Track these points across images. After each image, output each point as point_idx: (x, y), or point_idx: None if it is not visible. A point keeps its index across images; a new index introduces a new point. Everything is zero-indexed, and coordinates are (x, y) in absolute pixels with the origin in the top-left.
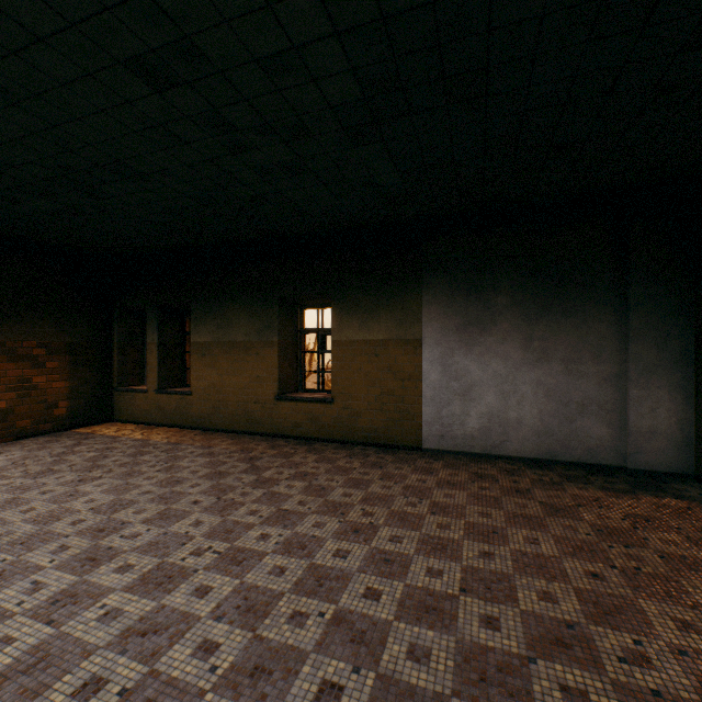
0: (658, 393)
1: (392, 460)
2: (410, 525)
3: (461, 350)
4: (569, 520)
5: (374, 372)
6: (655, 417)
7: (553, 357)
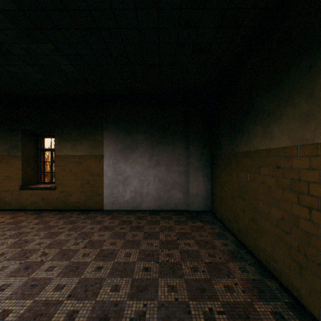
0: (199, 178)
1: (84, 218)
2: (66, 258)
3: (122, 160)
4: (152, 240)
5: (79, 172)
6: (198, 188)
7: (161, 163)
